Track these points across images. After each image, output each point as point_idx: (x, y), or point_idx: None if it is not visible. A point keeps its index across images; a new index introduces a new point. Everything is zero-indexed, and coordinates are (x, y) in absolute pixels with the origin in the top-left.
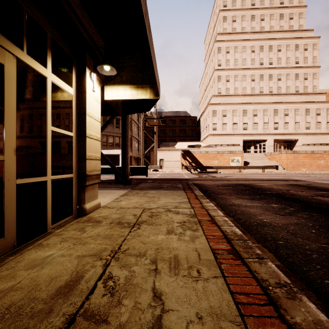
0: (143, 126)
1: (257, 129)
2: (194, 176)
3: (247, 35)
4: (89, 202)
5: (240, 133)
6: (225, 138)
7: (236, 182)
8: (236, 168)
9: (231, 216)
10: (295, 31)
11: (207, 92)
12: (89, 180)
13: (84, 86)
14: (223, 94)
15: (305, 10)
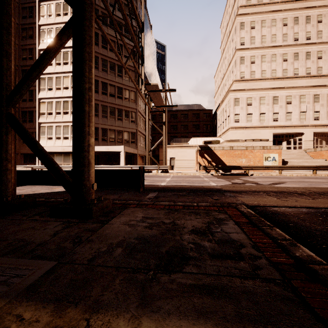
0: (148, 114)
1: (291, 120)
2: (223, 182)
3: (277, 6)
4: None
5: (270, 125)
6: (251, 132)
7: None
8: (274, 169)
9: None
10: None
11: (226, 80)
12: None
13: None
14: (247, 79)
15: None
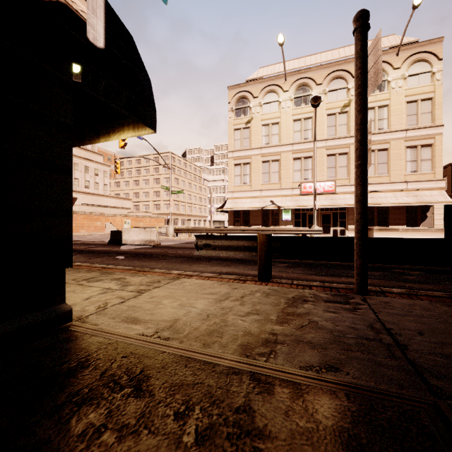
0: None
1: None
2: None
3: None
4: None
5: None
6: None
7: None
8: None
9: None
10: None
11: None
12: None
13: None
14: None
15: None
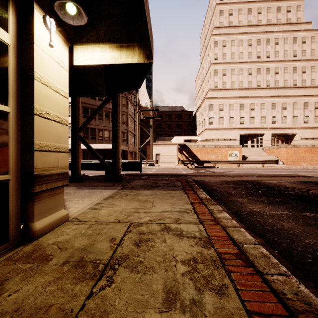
0: (138, 119)
1: (254, 123)
2: (191, 171)
3: (244, 29)
4: (44, 216)
5: (237, 127)
6: (222, 132)
7: (240, 179)
8: (234, 162)
9: (257, 234)
10: (293, 23)
11: (204, 87)
12: (43, 184)
13: (31, 33)
14: (219, 88)
15: (302, 2)
